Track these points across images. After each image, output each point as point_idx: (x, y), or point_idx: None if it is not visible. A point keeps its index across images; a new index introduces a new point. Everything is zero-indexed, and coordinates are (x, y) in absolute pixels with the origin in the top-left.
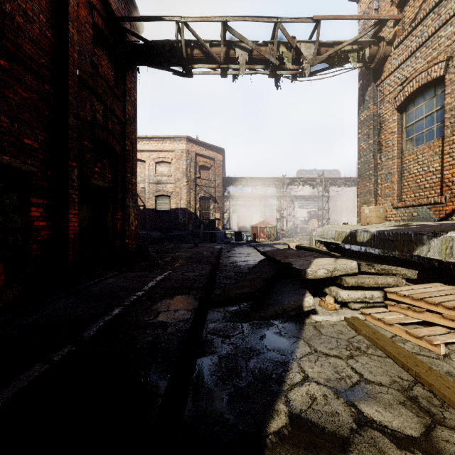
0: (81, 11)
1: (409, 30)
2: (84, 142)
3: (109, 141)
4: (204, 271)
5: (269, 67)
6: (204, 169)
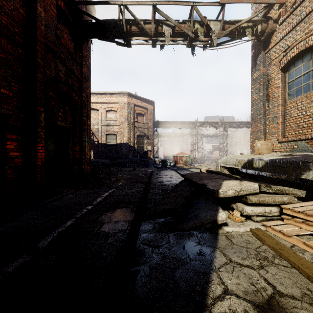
0: None
1: (290, 10)
2: (50, 93)
3: (70, 93)
4: (139, 189)
5: (187, 39)
6: (140, 115)
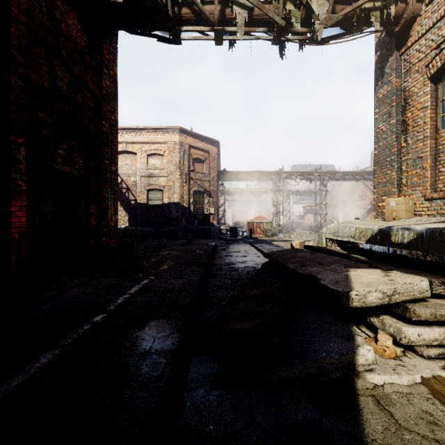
0: None
1: None
2: (39, 114)
3: (78, 117)
4: (194, 277)
5: (273, 30)
6: (198, 162)
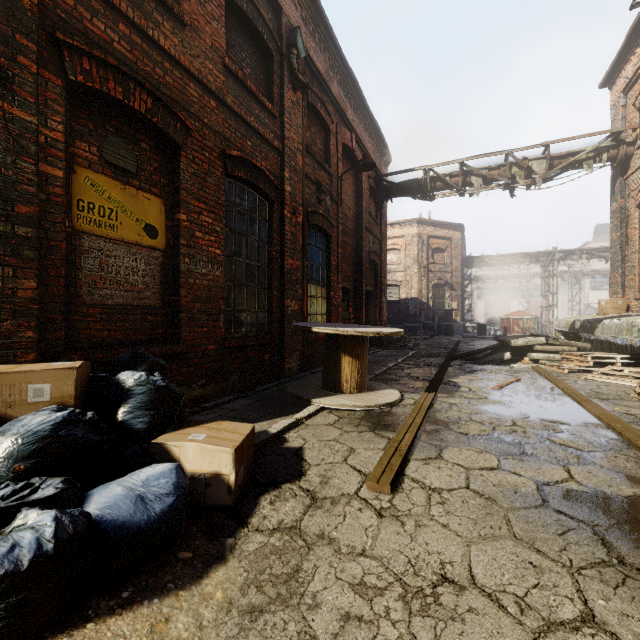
0: (365, 186)
1: None
2: (366, 265)
3: (375, 258)
4: (445, 351)
5: (502, 185)
6: (438, 252)
